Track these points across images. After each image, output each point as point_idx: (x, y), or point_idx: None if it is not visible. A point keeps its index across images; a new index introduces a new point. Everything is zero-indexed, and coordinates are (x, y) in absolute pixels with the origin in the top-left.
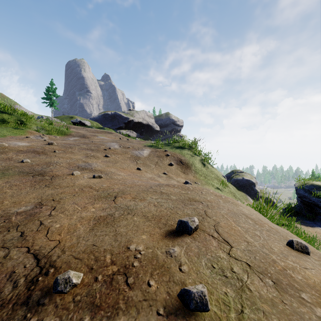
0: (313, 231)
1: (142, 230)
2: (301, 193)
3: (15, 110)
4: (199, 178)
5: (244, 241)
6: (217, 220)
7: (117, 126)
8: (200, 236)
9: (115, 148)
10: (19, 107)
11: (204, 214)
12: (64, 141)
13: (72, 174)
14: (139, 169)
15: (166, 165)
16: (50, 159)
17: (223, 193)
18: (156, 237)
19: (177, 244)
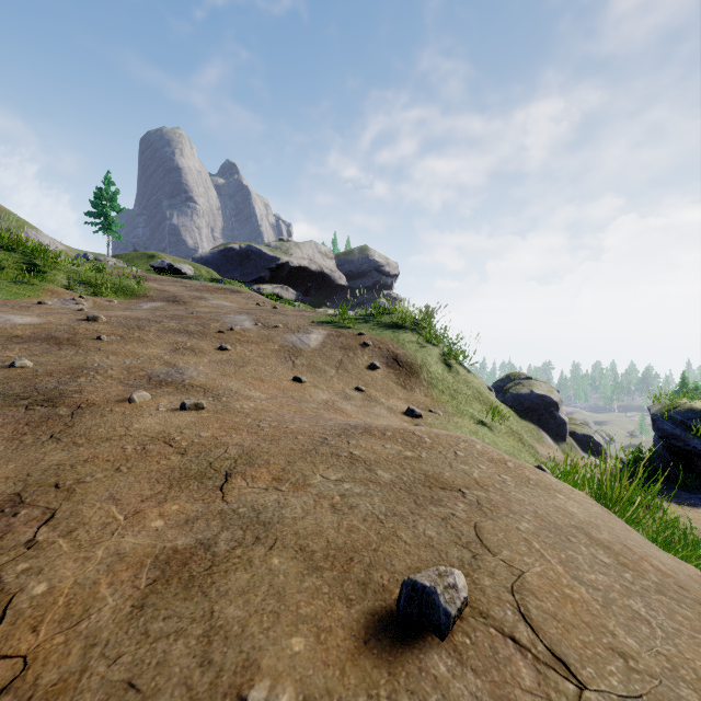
0: (698, 518)
1: (292, 615)
2: (665, 429)
3: (19, 240)
4: (438, 398)
5: (612, 652)
6: (515, 563)
7: (253, 275)
8: (476, 644)
9: (243, 329)
10: (35, 234)
11: (475, 542)
12: (130, 311)
13: (129, 399)
14: (299, 380)
15: (362, 369)
16: (84, 359)
17: (496, 436)
18: (336, 645)
19: (407, 689)
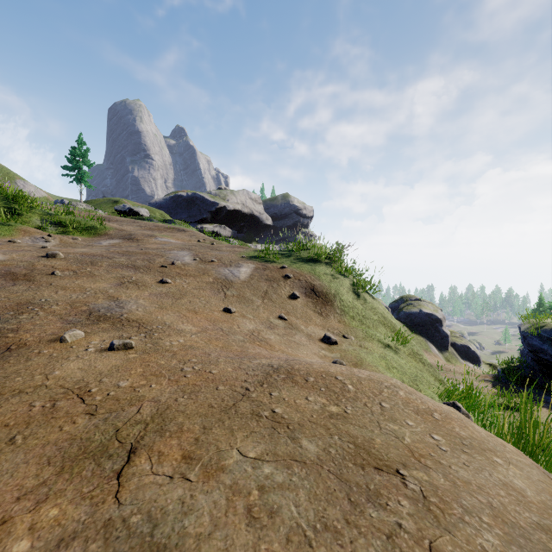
0: None
1: None
2: (534, 345)
3: (1, 188)
4: (350, 324)
5: None
6: None
7: (198, 217)
8: None
9: (184, 263)
10: (23, 184)
11: None
12: (90, 247)
13: (61, 339)
14: (229, 310)
15: (284, 299)
16: (33, 294)
17: (400, 358)
18: None
19: None
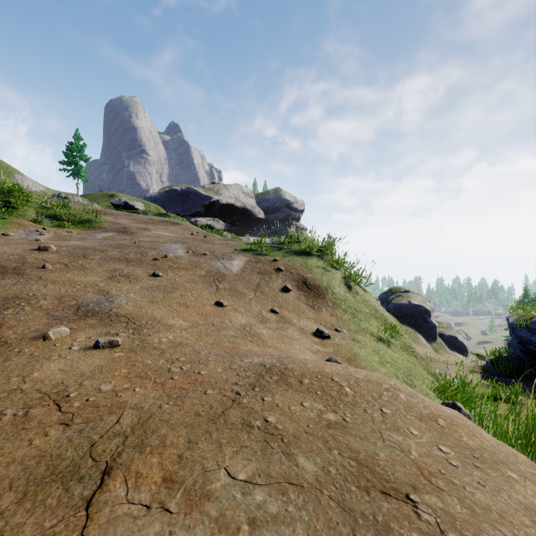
0: None
1: None
2: (523, 336)
3: None
4: (342, 317)
5: None
6: None
7: (191, 210)
8: None
9: (176, 256)
10: (21, 178)
11: None
12: (84, 240)
13: (44, 337)
14: (221, 304)
15: (276, 292)
16: (21, 288)
17: (393, 352)
18: None
19: None
